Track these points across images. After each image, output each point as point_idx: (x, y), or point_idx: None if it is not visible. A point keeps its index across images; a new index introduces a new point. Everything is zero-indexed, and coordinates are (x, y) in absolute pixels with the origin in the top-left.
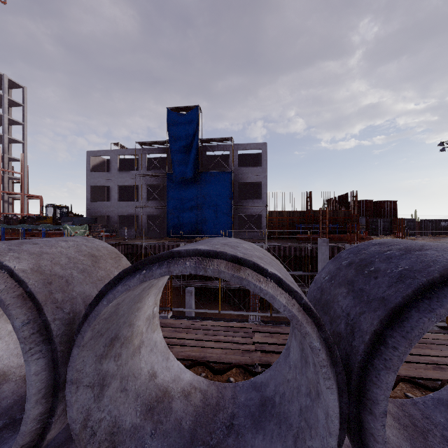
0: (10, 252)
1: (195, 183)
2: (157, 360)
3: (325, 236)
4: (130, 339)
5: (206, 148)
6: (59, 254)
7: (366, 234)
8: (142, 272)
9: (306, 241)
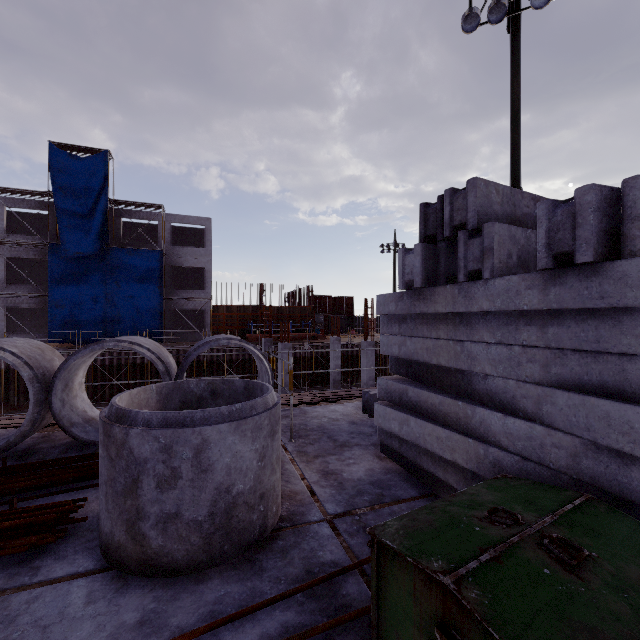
0: (4, 345)
1: (102, 262)
2: (86, 406)
3: (270, 336)
4: (72, 390)
5: (120, 213)
6: (24, 347)
7: (323, 332)
8: (90, 349)
9: (257, 342)
